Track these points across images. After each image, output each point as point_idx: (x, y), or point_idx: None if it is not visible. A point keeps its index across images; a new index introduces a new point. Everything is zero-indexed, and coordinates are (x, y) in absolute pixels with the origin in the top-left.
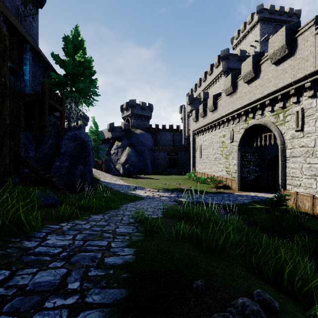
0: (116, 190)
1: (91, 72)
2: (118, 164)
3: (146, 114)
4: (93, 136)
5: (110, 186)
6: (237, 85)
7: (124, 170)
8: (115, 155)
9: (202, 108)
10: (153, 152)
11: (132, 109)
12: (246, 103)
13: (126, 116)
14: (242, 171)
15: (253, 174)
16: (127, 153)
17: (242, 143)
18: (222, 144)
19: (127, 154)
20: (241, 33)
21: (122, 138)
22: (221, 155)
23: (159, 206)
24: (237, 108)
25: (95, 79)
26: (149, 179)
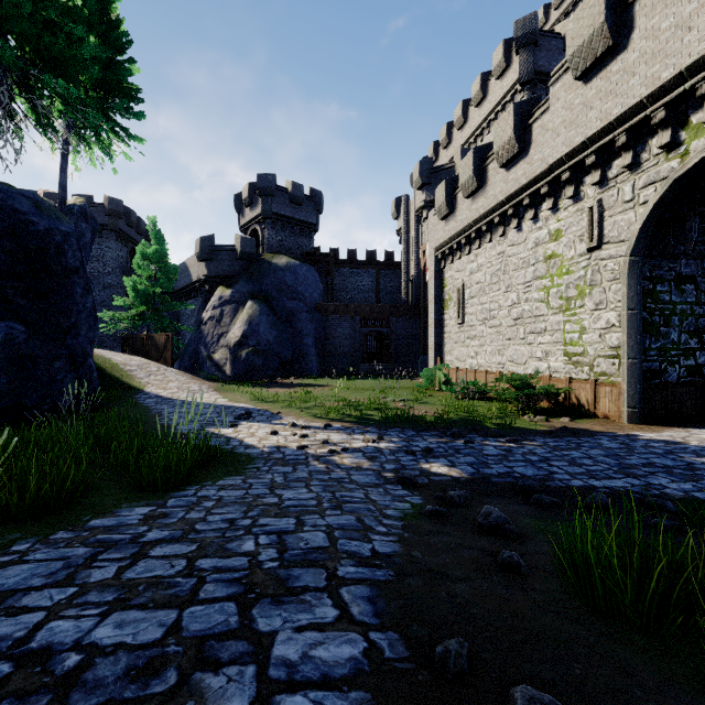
0: (162, 424)
1: (117, 42)
2: (220, 348)
3: (305, 217)
4: (147, 267)
5: (157, 410)
6: (630, 18)
7: (238, 364)
8: (214, 325)
9: (471, 164)
10: (322, 317)
11: (265, 200)
12: (685, 62)
13: (251, 222)
14: (642, 348)
15: (679, 362)
16: (247, 318)
17: (648, 240)
18: (549, 265)
19: (248, 321)
20: (553, 10)
21: (237, 279)
22: (542, 303)
23: (280, 596)
24: (634, 101)
25: (131, 69)
26: (307, 388)
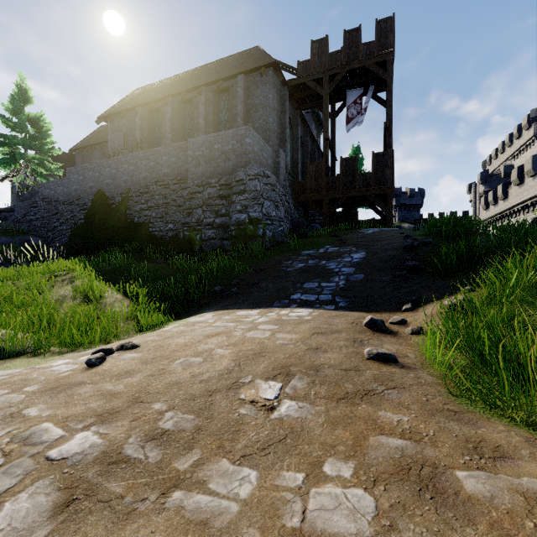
0: None
1: None
2: None
3: (415, 202)
4: None
5: None
6: (524, 177)
7: None
8: None
9: (491, 196)
10: None
11: (396, 199)
12: (530, 196)
13: None
14: None
15: None
16: None
17: None
18: None
19: None
20: None
21: None
22: None
23: None
24: (524, 199)
25: None
26: None
